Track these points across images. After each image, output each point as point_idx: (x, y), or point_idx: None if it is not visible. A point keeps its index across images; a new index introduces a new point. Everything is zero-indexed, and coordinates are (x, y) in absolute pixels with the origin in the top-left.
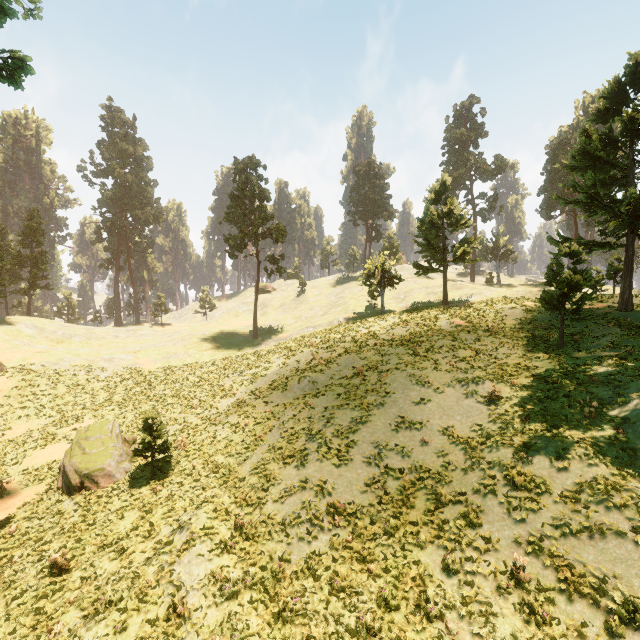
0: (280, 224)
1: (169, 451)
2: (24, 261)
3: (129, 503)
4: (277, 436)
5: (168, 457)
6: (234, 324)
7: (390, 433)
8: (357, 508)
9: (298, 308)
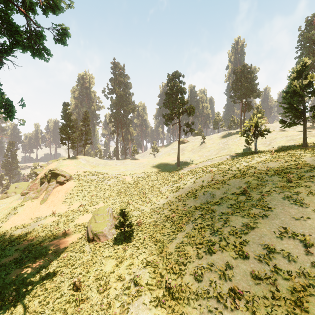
0: (191, 105)
1: (132, 227)
2: (83, 133)
3: (112, 254)
4: (191, 227)
5: (131, 231)
6: (167, 159)
7: (275, 239)
8: (253, 297)
9: (201, 151)
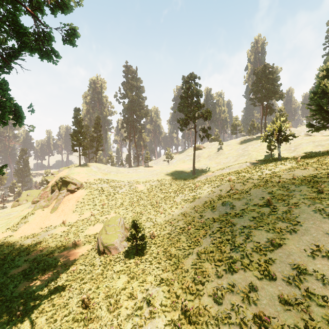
0: (208, 109)
1: (145, 240)
2: (94, 139)
3: (123, 268)
4: (209, 242)
5: (144, 244)
6: (182, 166)
7: (306, 258)
8: (282, 326)
9: (218, 157)
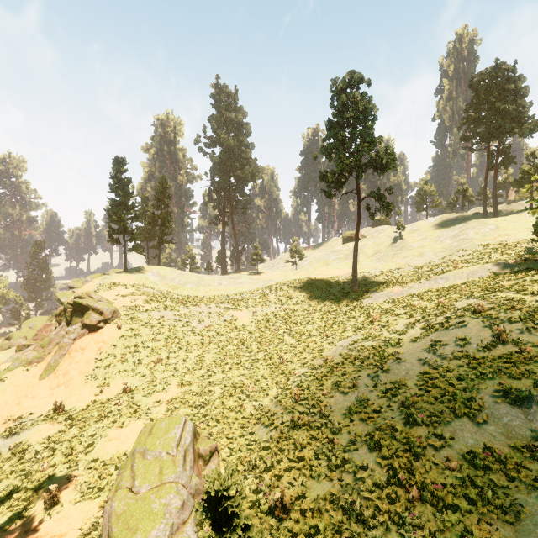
0: (390, 147)
1: None
2: (156, 221)
3: None
4: None
5: None
6: (326, 273)
7: None
8: None
9: (398, 255)
